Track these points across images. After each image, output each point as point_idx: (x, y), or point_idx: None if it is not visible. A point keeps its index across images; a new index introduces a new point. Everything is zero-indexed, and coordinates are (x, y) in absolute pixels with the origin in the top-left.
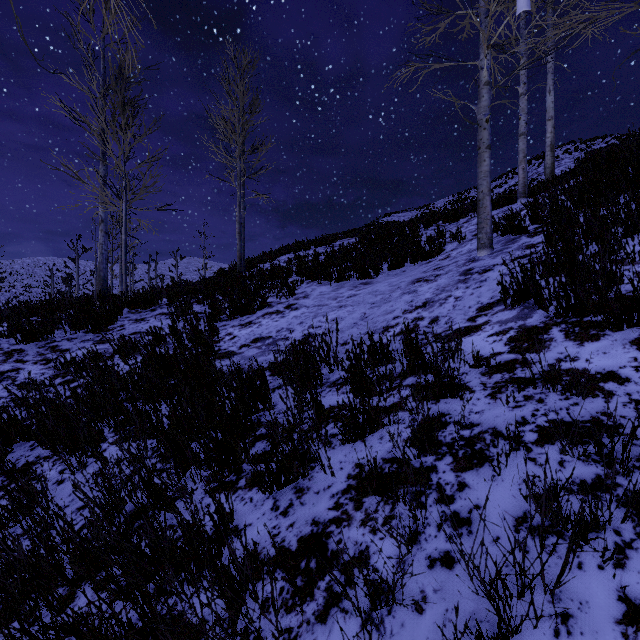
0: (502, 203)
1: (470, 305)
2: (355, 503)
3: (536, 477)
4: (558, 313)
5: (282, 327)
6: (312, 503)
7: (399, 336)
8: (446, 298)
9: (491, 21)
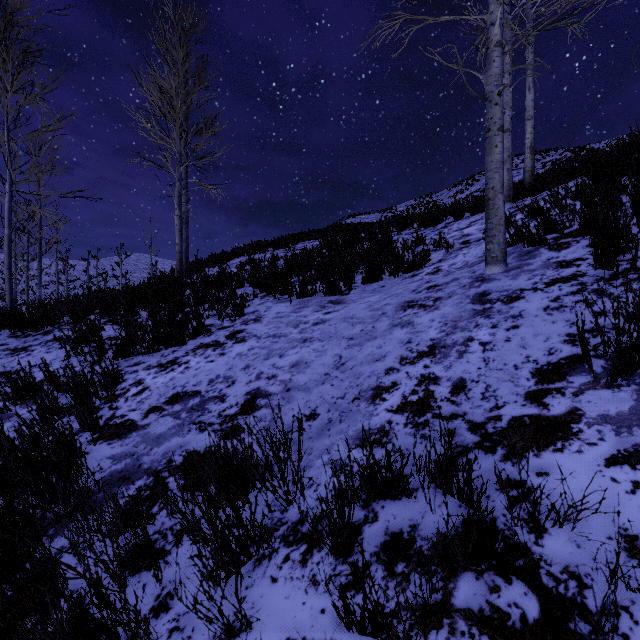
0: (483, 207)
1: (515, 363)
2: None
3: None
4: None
5: (218, 374)
6: None
7: (403, 414)
8: (466, 342)
9: None
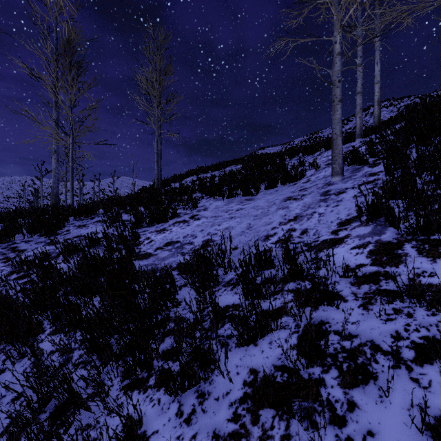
0: (344, 141)
1: (331, 220)
2: (252, 415)
3: (423, 402)
4: (408, 231)
5: (187, 233)
6: (212, 411)
7: (277, 244)
8: (312, 214)
9: (344, 6)
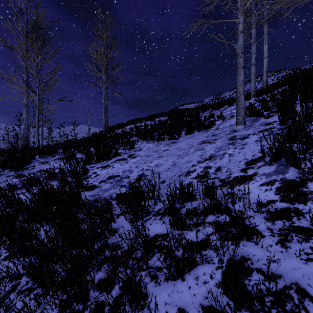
0: None
1: (240, 160)
2: None
3: None
4: (309, 172)
5: (126, 169)
6: None
7: (197, 179)
8: (223, 154)
9: None
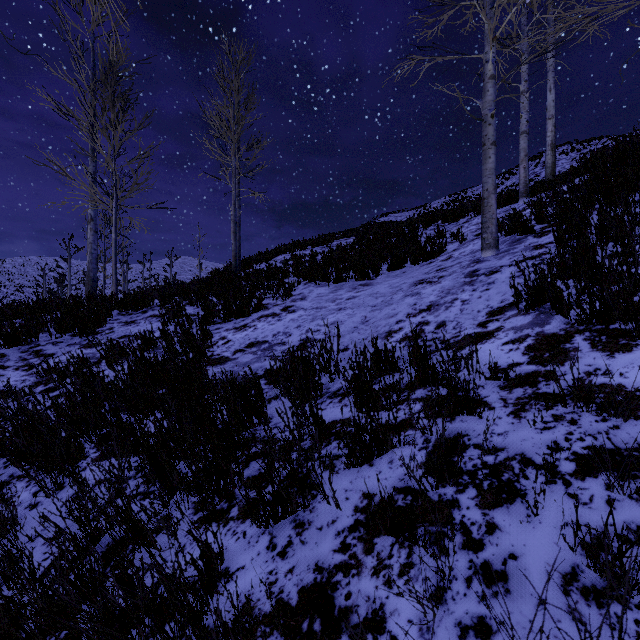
0: (503, 203)
1: (479, 309)
2: (365, 544)
3: (581, 519)
4: (580, 320)
5: (278, 331)
6: (314, 542)
7: (403, 342)
8: (452, 301)
9: (498, 11)
